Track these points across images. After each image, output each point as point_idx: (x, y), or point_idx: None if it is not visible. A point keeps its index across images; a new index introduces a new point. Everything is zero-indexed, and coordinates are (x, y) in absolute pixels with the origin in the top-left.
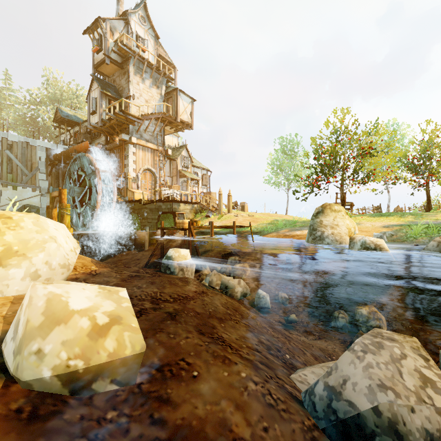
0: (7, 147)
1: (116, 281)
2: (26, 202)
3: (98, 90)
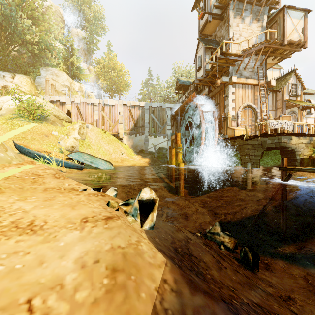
0: (151, 111)
1: None
2: (160, 146)
3: (202, 48)
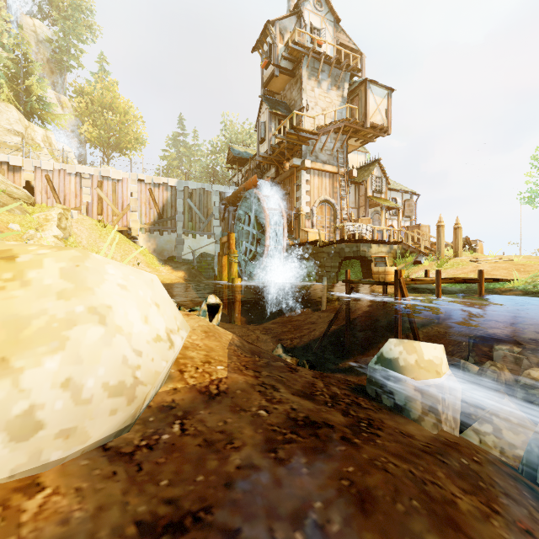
0: (188, 195)
1: (250, 445)
2: (203, 251)
3: (266, 112)
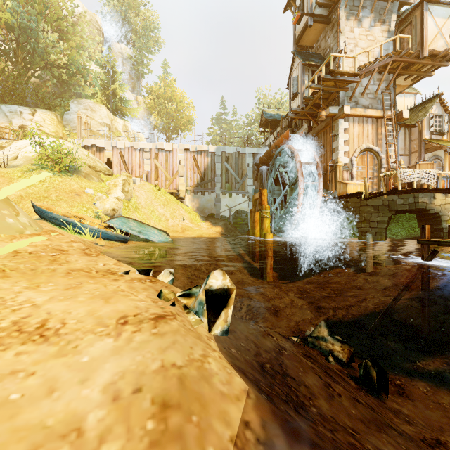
0: (225, 159)
1: None
2: (238, 208)
3: (299, 66)
